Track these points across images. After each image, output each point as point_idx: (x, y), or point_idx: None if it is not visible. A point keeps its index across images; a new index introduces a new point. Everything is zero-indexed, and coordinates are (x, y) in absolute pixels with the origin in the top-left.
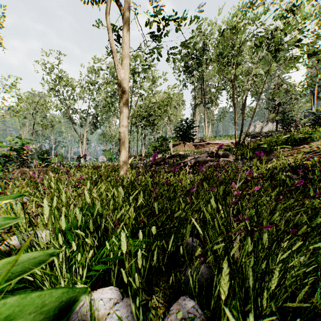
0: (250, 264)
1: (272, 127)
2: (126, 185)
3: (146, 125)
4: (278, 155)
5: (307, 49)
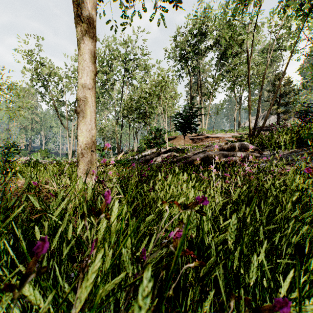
0: None
1: (268, 122)
2: None
3: (139, 117)
4: None
5: None
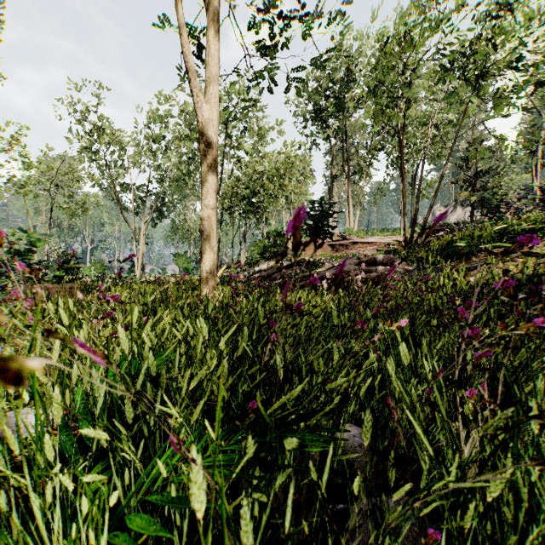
0: (519, 510)
1: (462, 216)
2: (212, 314)
3: (248, 210)
4: (485, 261)
5: (535, 74)
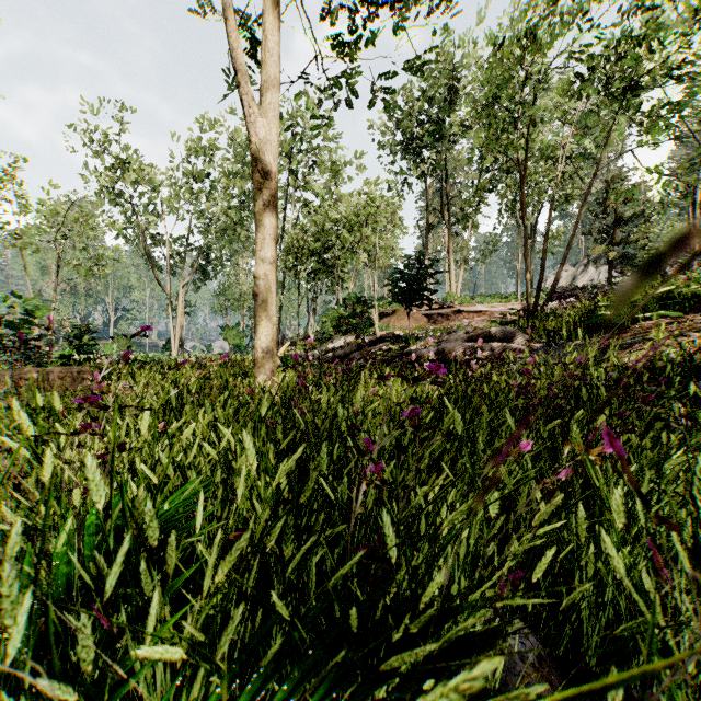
0: None
1: (596, 277)
2: (268, 416)
3: (319, 270)
4: (643, 336)
5: None
